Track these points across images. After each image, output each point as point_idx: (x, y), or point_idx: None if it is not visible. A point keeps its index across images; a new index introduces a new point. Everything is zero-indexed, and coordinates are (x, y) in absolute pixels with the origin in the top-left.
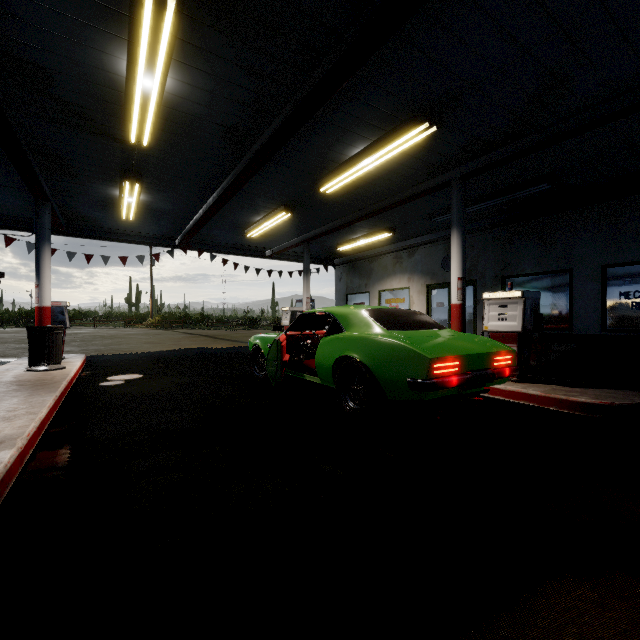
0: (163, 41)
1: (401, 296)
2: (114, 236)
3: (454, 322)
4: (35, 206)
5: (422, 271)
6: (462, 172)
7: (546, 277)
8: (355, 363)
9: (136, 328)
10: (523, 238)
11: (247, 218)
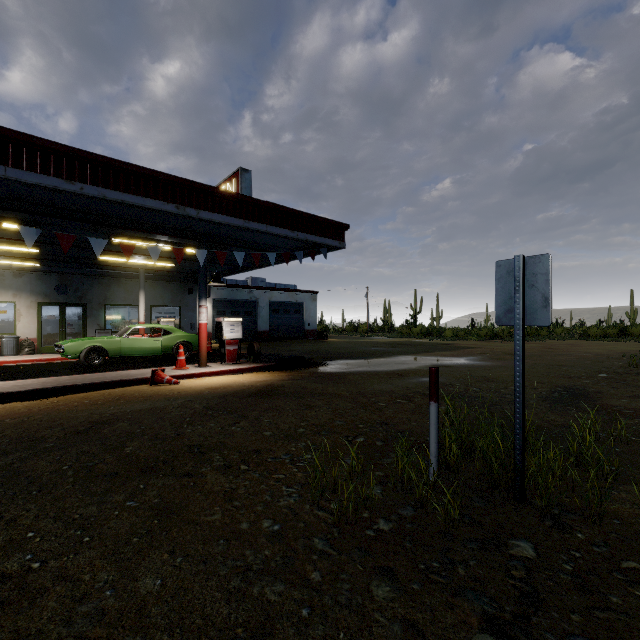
0: (188, 251)
1: (2, 308)
2: None
3: (143, 329)
4: None
5: (33, 291)
6: (148, 268)
7: (128, 307)
8: (185, 342)
9: None
10: (117, 286)
11: None
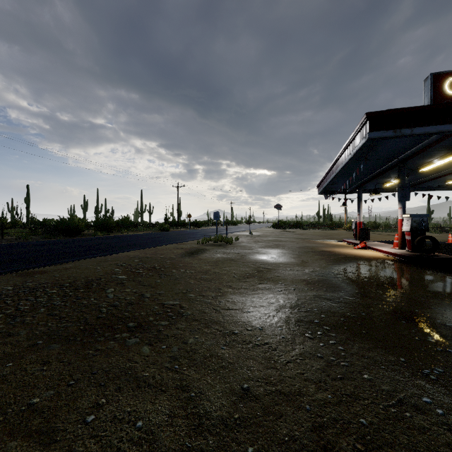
0: None
1: None
2: (367, 191)
3: None
4: (357, 188)
5: None
6: None
7: None
8: None
9: (338, 230)
10: None
11: (450, 177)
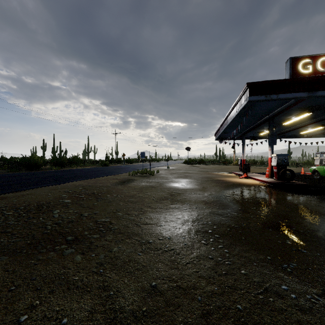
0: (305, 116)
1: None
2: (249, 138)
3: None
4: (242, 136)
5: None
6: None
7: None
8: None
9: (229, 165)
10: None
11: (302, 129)
